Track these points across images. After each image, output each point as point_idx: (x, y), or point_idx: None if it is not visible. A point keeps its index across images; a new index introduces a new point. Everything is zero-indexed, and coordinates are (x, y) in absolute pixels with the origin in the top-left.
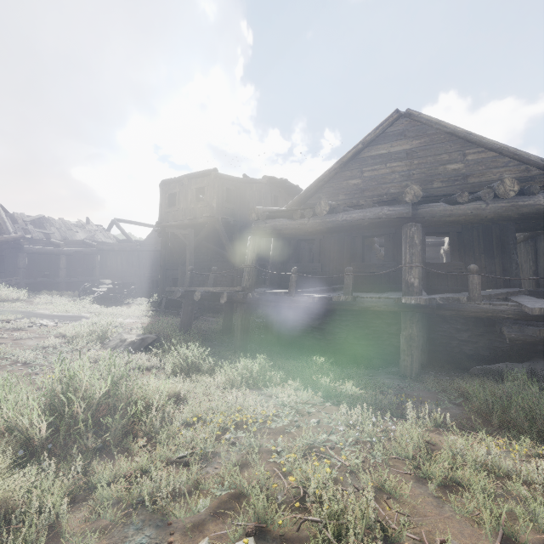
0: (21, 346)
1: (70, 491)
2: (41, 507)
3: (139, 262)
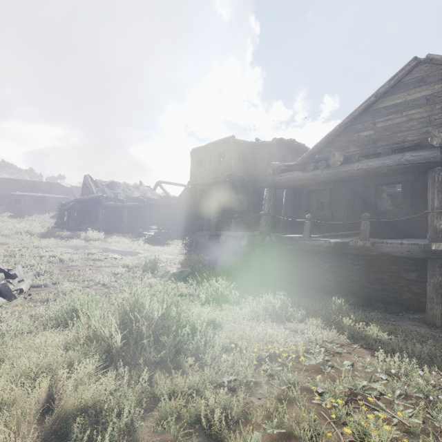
0: (101, 272)
1: (140, 399)
2: (119, 408)
3: (175, 213)
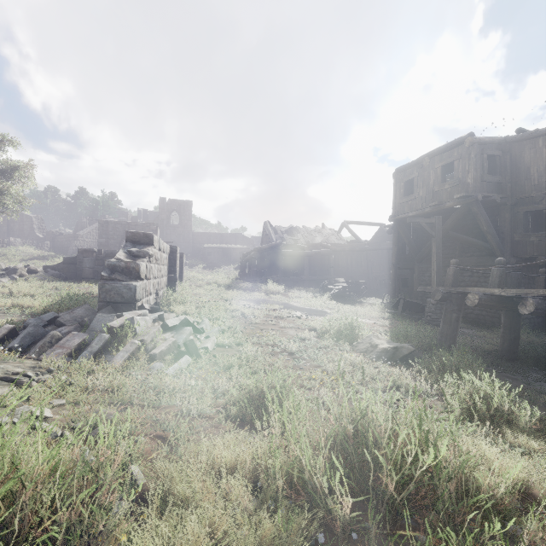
0: (285, 334)
1: None
2: None
3: (367, 261)
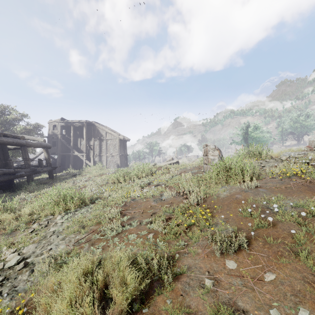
0: None
1: None
2: None
3: None
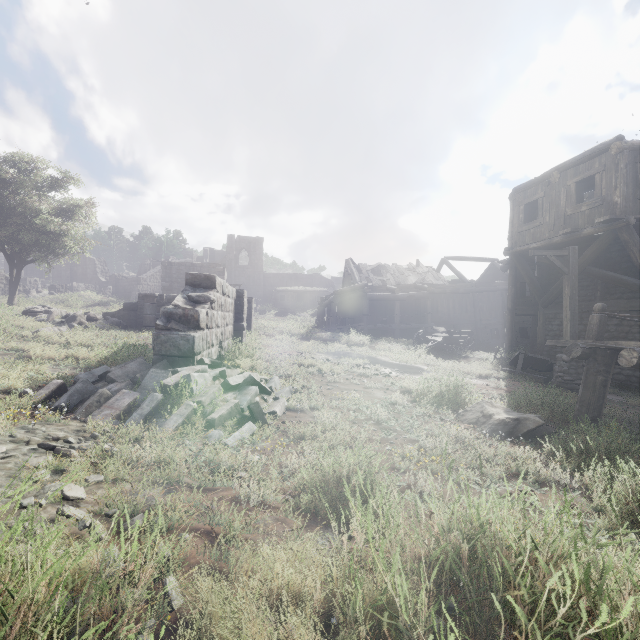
0: (371, 397)
1: None
2: None
3: (474, 306)
